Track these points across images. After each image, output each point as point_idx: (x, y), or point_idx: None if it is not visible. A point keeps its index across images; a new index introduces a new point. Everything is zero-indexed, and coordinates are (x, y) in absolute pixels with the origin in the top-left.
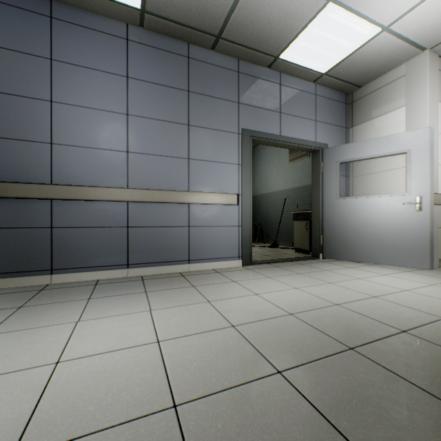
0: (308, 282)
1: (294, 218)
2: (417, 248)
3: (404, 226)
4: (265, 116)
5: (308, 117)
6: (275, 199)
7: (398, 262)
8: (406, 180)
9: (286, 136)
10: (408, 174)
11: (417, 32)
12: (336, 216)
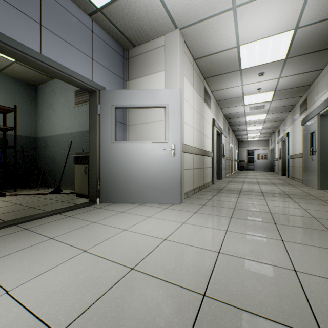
0: (48, 261)
1: (75, 162)
2: (172, 187)
3: (164, 169)
4: (11, 14)
5: (83, 50)
6: (62, 142)
7: (160, 200)
8: (166, 130)
9: (51, 58)
10: (167, 125)
11: (173, 2)
12: (112, 159)
